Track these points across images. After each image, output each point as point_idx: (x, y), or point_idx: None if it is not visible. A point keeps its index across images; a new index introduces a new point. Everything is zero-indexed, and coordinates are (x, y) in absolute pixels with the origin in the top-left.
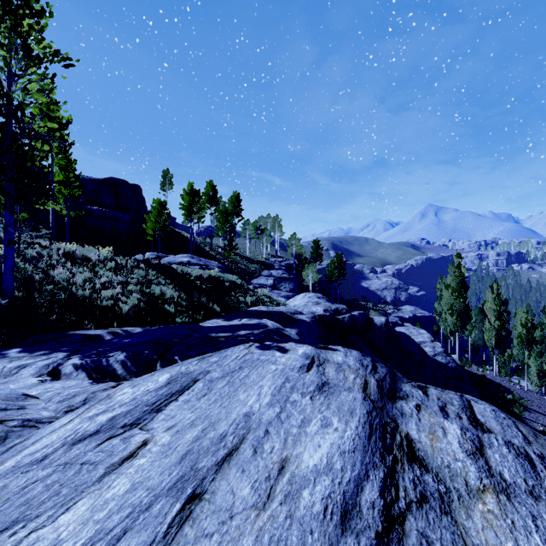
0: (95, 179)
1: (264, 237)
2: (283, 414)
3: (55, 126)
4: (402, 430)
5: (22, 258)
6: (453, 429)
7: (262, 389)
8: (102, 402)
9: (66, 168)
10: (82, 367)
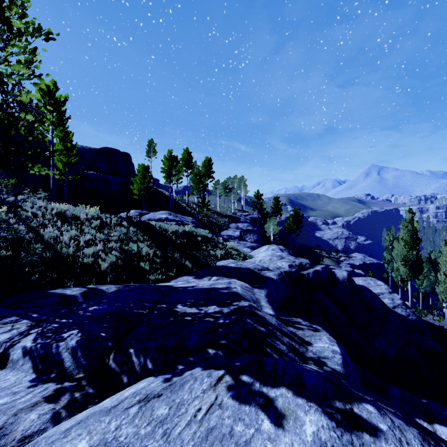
0: (93, 149)
1: (232, 195)
2: None
3: (37, 97)
4: None
5: (18, 218)
6: None
7: None
8: None
9: (65, 139)
10: (30, 353)
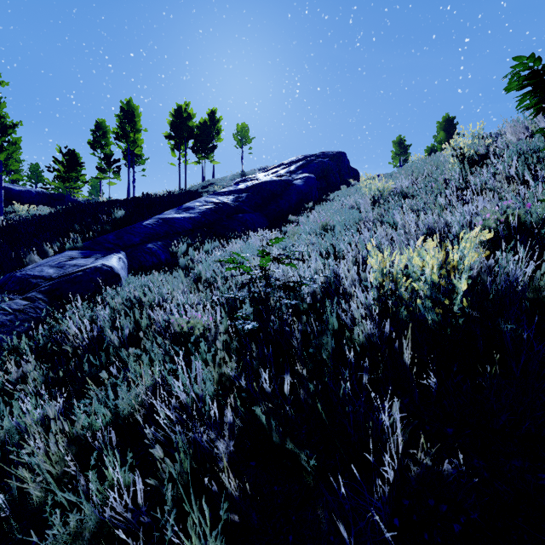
0: None
1: None
2: None
3: None
4: None
5: None
6: None
7: None
8: None
9: None
10: None
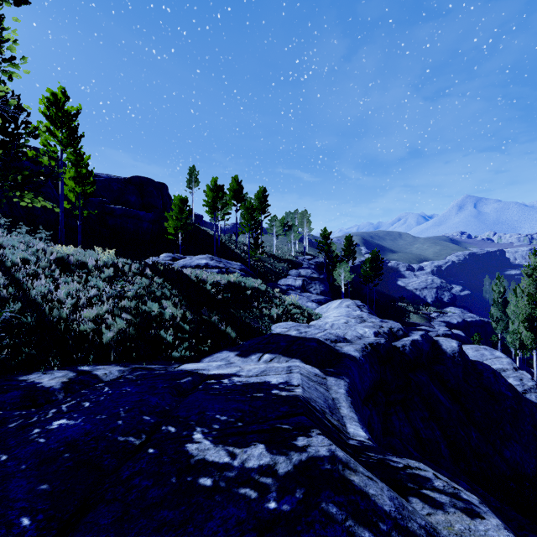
0: (122, 178)
1: (292, 234)
2: None
3: (5, 89)
4: None
5: (0, 266)
6: None
7: None
8: None
9: (79, 164)
10: None
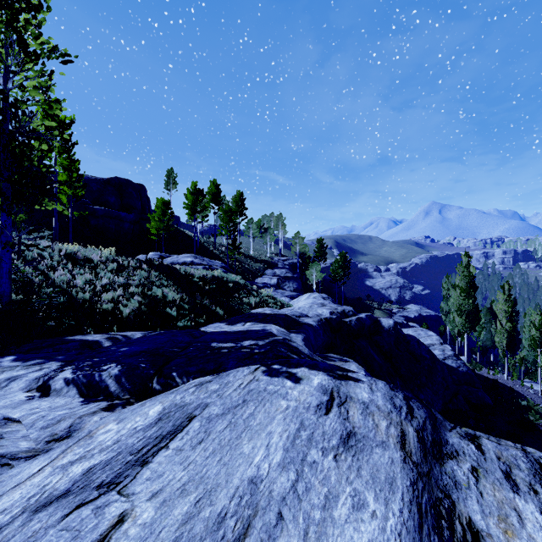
0: (100, 179)
1: (268, 236)
2: (300, 484)
3: (53, 125)
4: (461, 513)
5: (23, 259)
6: (530, 512)
7: (271, 438)
8: (81, 442)
9: (70, 168)
10: (73, 382)
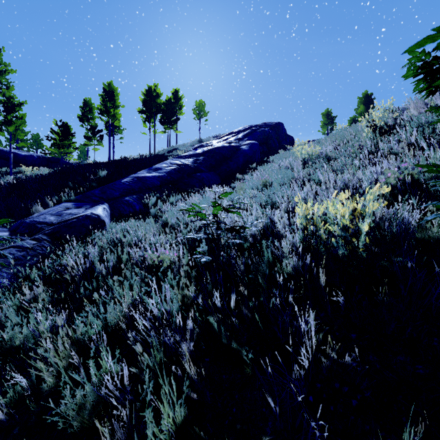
0: None
1: None
2: None
3: None
4: None
5: None
6: None
7: None
8: None
9: None
10: None
